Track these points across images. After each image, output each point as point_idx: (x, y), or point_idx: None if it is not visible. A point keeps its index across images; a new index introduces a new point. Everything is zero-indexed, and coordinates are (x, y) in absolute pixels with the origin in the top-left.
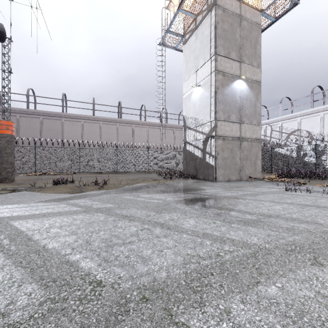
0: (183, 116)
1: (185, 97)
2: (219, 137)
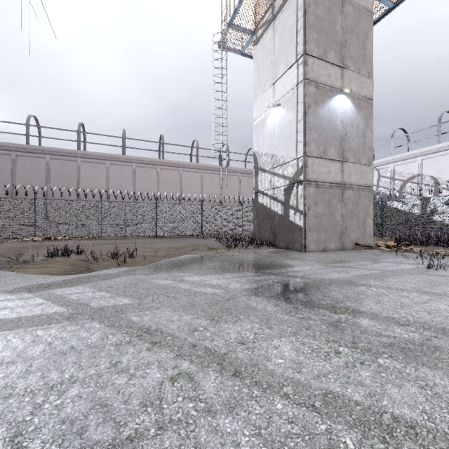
0: (254, 153)
1: (257, 124)
2: (310, 183)
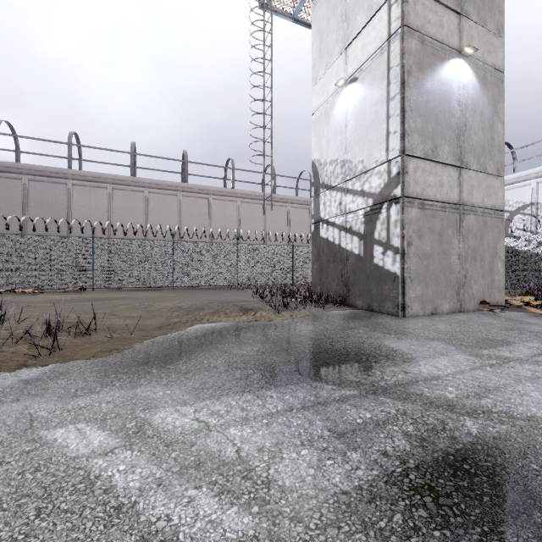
0: (313, 162)
1: (318, 118)
2: (411, 201)
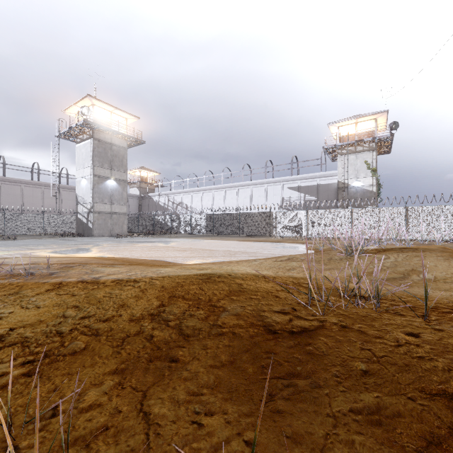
0: (76, 194)
1: (77, 181)
2: (95, 212)
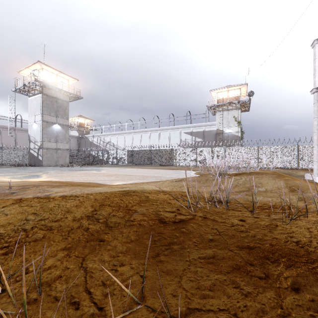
0: (29, 134)
1: (30, 125)
2: (44, 148)
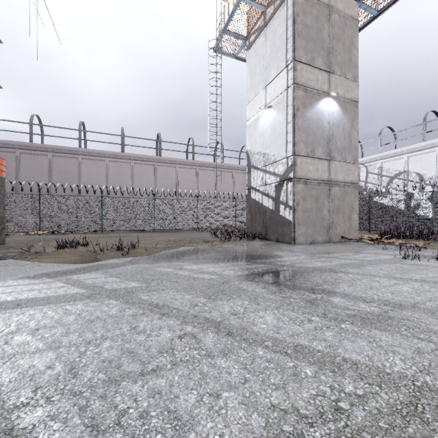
0: (247, 151)
1: (250, 124)
2: (298, 180)
